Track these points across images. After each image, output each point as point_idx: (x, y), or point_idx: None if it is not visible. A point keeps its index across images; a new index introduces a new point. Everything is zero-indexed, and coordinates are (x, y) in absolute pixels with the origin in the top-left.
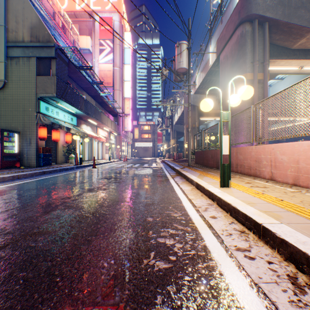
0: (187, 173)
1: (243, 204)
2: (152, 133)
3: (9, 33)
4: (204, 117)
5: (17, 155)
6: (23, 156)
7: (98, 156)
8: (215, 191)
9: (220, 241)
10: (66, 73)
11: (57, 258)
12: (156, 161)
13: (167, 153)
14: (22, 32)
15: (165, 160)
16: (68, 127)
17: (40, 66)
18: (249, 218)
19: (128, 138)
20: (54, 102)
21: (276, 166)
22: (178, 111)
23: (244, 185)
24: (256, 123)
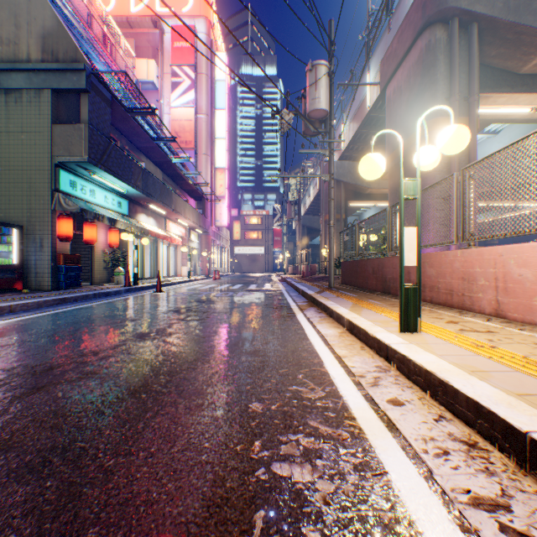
0: (329, 302)
1: (462, 374)
2: (265, 231)
3: (3, 46)
4: (356, 201)
5: (17, 269)
6: (28, 270)
7: (168, 271)
8: (392, 341)
9: (424, 473)
10: (108, 120)
11: (9, 533)
12: (271, 278)
13: (290, 266)
14: (26, 43)
15: (287, 277)
16: (111, 218)
17: (60, 107)
18: (487, 413)
19: (222, 239)
20: (86, 173)
21: (509, 290)
22: (311, 191)
23: (446, 328)
24: (464, 205)
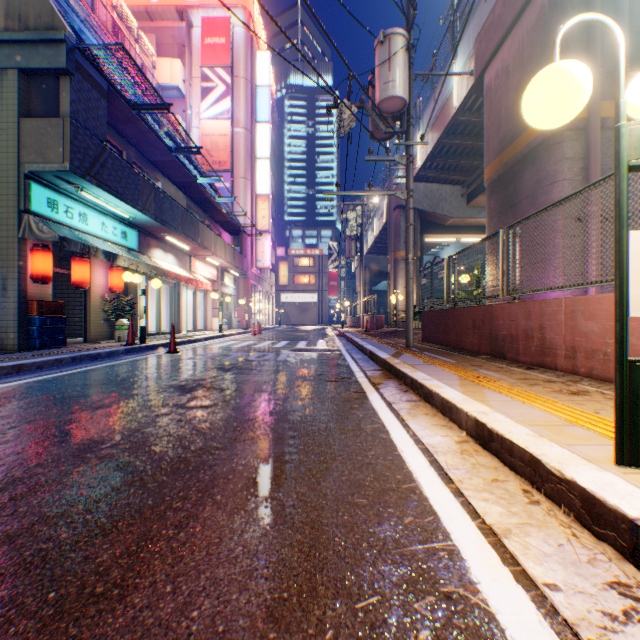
0: (419, 375)
1: None
2: (318, 274)
3: None
4: (433, 235)
5: None
6: None
7: (195, 323)
8: None
9: None
10: (103, 117)
11: None
12: (326, 333)
13: (349, 317)
14: None
15: (346, 331)
16: (109, 252)
17: (34, 96)
18: None
19: (266, 284)
20: (72, 189)
21: None
22: (375, 224)
23: None
24: None
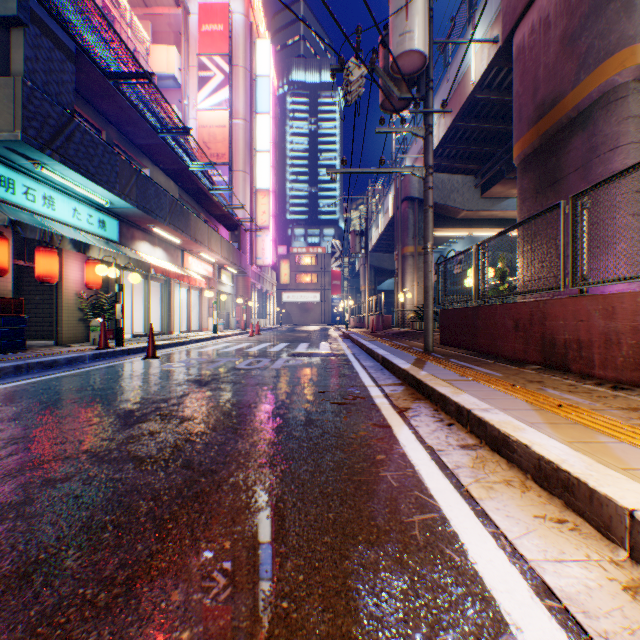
0: (468, 400)
1: None
2: (320, 273)
3: None
4: (444, 229)
5: None
6: None
7: (189, 323)
8: None
9: None
10: (69, 83)
11: None
12: (329, 334)
13: (353, 317)
14: None
15: (351, 332)
16: (78, 241)
17: None
18: None
19: (266, 283)
20: (31, 166)
21: None
22: (380, 220)
23: None
24: None
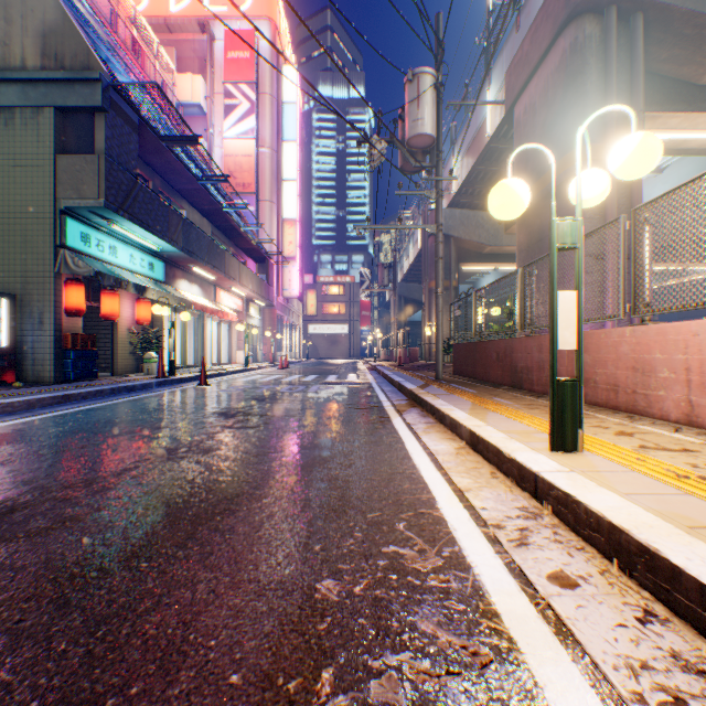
0: (438, 401)
1: (677, 534)
2: (349, 304)
3: None
4: (470, 263)
5: (7, 354)
6: (23, 356)
7: (220, 356)
8: (543, 467)
9: None
10: (134, 151)
11: None
12: (358, 367)
13: (383, 350)
14: (20, 44)
15: (378, 364)
16: (139, 285)
17: (67, 132)
18: None
19: (292, 315)
20: (104, 223)
21: None
22: (410, 250)
23: (618, 443)
24: (636, 262)
